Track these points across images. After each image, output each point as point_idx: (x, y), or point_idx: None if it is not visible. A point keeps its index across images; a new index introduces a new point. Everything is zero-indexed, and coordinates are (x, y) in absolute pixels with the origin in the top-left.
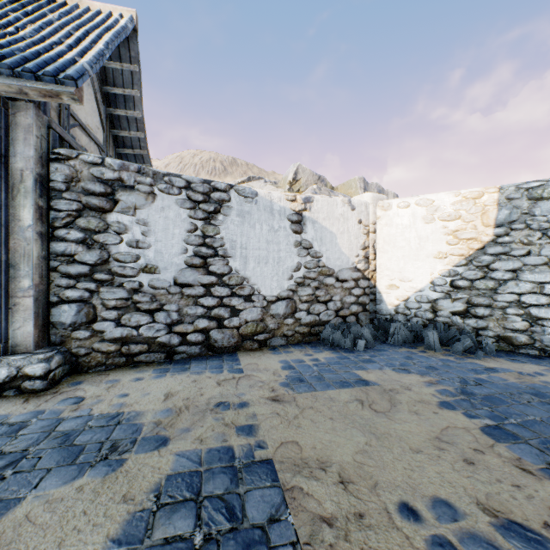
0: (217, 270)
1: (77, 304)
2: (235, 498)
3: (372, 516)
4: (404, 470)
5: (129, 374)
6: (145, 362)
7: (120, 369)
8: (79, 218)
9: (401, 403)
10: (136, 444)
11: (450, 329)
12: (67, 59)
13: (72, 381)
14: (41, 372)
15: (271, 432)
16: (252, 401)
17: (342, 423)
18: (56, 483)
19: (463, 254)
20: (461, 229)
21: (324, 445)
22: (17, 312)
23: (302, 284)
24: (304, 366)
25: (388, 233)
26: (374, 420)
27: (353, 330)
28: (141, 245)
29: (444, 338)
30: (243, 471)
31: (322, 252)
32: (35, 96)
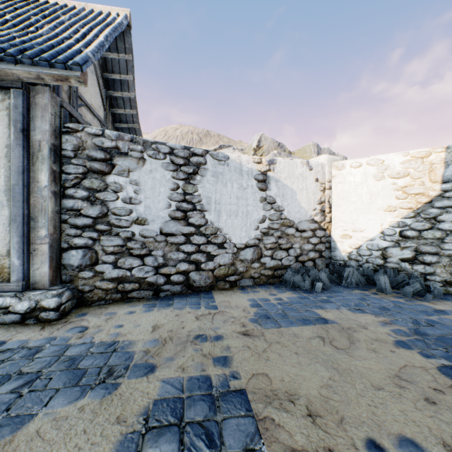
0: (195, 222)
1: (83, 250)
2: (214, 426)
3: (341, 451)
4: (368, 406)
5: (123, 308)
6: (137, 298)
7: (117, 304)
8: (84, 180)
9: (359, 341)
10: (128, 370)
11: (399, 274)
12: (74, 50)
13: (79, 313)
14: (54, 305)
15: (244, 364)
16: (225, 335)
17: (306, 358)
18: (62, 402)
19: (411, 208)
20: (410, 185)
21: (291, 378)
22: (36, 256)
23: (267, 233)
24: (270, 304)
25: (341, 189)
26: (335, 356)
27: (311, 273)
28: (133, 201)
29: (394, 281)
30: (220, 399)
31: (284, 206)
32: (50, 81)
